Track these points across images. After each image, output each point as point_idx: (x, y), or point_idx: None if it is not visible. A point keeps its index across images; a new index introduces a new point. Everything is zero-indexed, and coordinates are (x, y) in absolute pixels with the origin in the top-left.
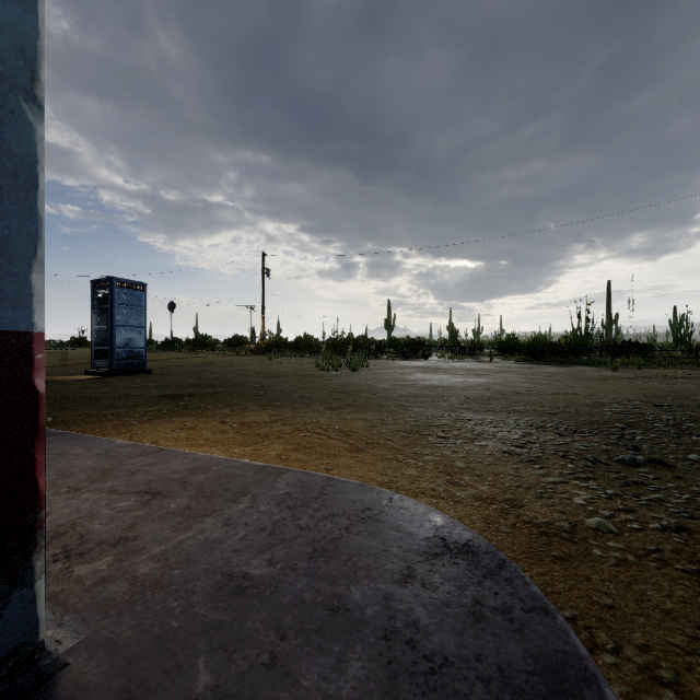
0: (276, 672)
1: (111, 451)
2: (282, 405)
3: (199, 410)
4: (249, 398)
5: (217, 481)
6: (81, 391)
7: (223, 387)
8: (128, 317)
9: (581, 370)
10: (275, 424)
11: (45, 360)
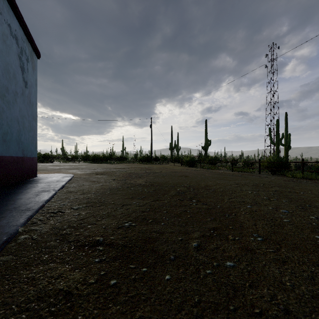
0: (55, 175)
1: None
2: None
3: None
4: None
5: None
6: None
7: None
8: None
9: (104, 164)
10: None
11: None
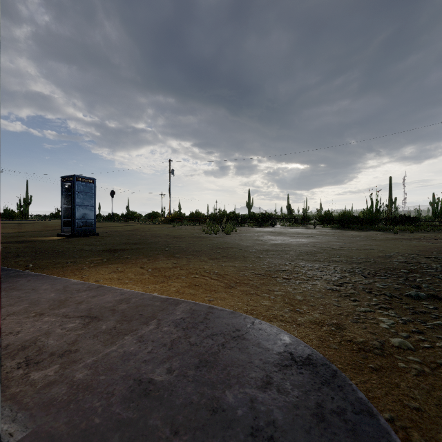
0: None
1: (67, 287)
2: (181, 256)
3: (127, 260)
4: (160, 252)
5: (135, 309)
6: (53, 247)
7: (143, 245)
8: (84, 200)
9: (373, 233)
10: (175, 269)
11: (33, 227)
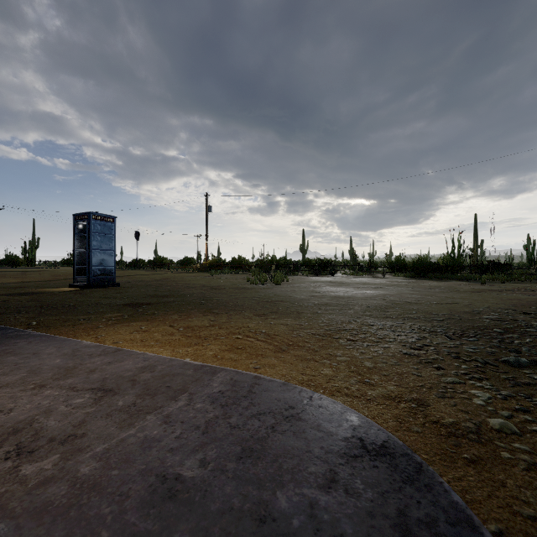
0: None
1: (77, 351)
2: (220, 312)
3: (153, 316)
4: (194, 306)
5: (161, 379)
6: (63, 300)
7: (174, 297)
8: (102, 243)
9: (456, 284)
10: (213, 328)
11: (40, 276)
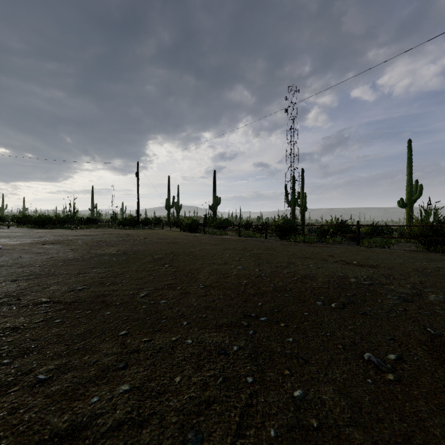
0: None
1: None
2: None
3: None
4: None
5: None
6: None
7: None
8: None
9: (57, 230)
10: None
11: None
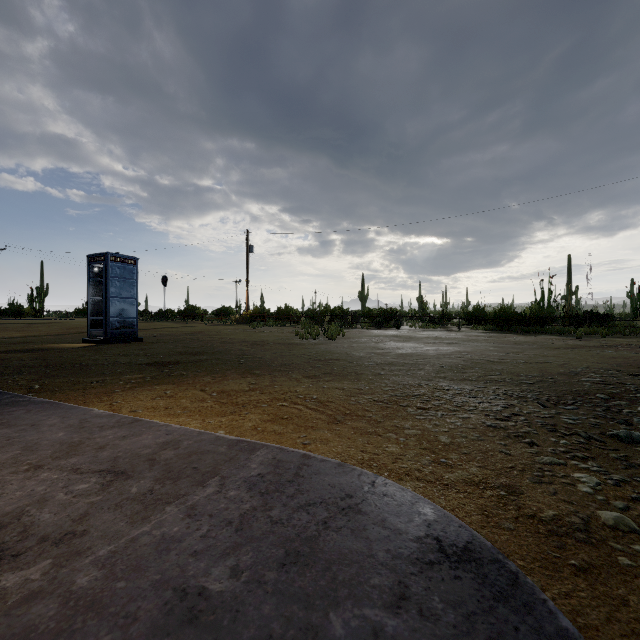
0: None
1: (85, 421)
2: (262, 373)
3: (181, 378)
4: (231, 366)
5: (186, 459)
6: (74, 358)
7: (207, 355)
8: (121, 289)
9: (547, 339)
10: (253, 393)
11: (49, 329)
